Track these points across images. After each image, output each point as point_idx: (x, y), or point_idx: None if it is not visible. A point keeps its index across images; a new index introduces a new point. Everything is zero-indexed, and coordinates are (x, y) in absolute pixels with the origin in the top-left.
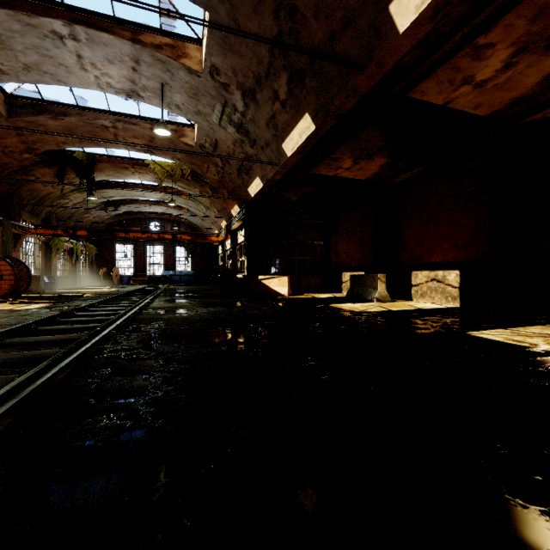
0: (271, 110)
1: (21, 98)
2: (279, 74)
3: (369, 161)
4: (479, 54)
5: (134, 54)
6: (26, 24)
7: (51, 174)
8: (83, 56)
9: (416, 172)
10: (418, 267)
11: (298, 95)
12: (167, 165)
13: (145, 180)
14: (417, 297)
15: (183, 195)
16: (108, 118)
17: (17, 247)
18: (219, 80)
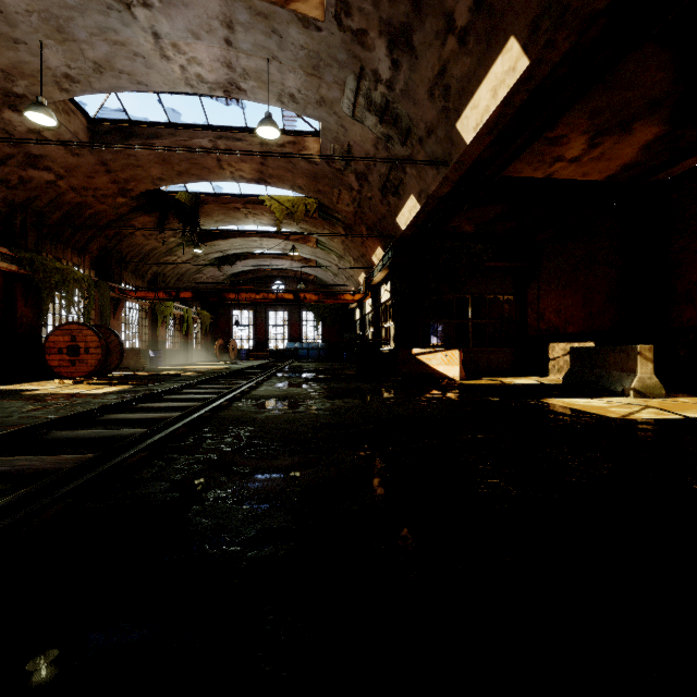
0: (438, 59)
1: (106, 122)
2: None
3: (623, 136)
4: None
5: (224, 12)
6: None
7: (152, 224)
8: (161, 33)
9: None
10: None
11: (495, 4)
12: (286, 200)
13: (261, 224)
14: None
15: (309, 242)
16: (207, 135)
17: (117, 314)
18: (350, 26)
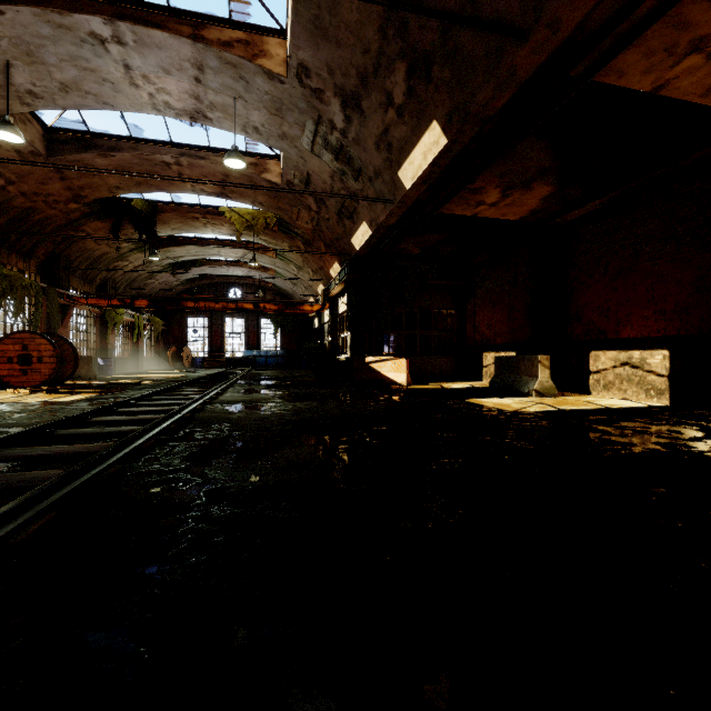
0: (382, 122)
1: (63, 131)
2: (394, 65)
3: (526, 191)
4: None
5: (196, 58)
6: (57, 26)
7: (104, 230)
8: (132, 66)
9: (596, 205)
10: (599, 345)
11: (422, 95)
12: (246, 213)
13: (220, 233)
14: (598, 390)
15: (268, 252)
16: (170, 151)
17: (65, 321)
18: (310, 85)
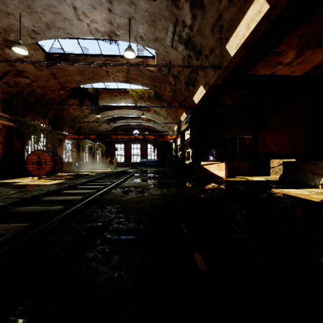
0: (217, 11)
1: (53, 54)
2: None
3: (316, 49)
4: None
5: None
6: None
7: (77, 103)
8: (77, 7)
9: None
10: None
11: None
12: (139, 91)
13: (128, 103)
14: None
15: (150, 111)
16: (101, 59)
17: (61, 145)
18: None
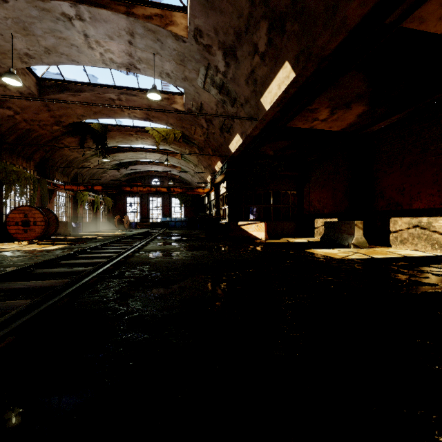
0: (250, 65)
1: (48, 80)
2: (259, 24)
3: (347, 110)
4: None
5: (129, 27)
6: (41, 9)
7: (75, 142)
8: (89, 35)
9: (395, 119)
10: (397, 214)
11: (278, 44)
12: (162, 130)
13: (146, 144)
14: (396, 244)
15: (176, 156)
16: (114, 91)
17: (52, 199)
18: (202, 42)
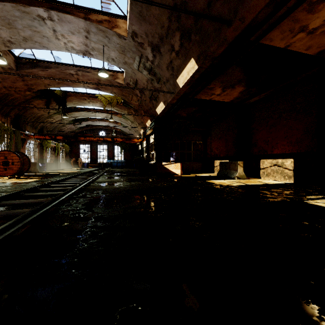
0: (169, 58)
1: (23, 58)
2: (174, 33)
3: (232, 89)
4: (313, 8)
5: (86, 27)
6: (22, 12)
7: (42, 104)
8: (57, 30)
9: (263, 95)
10: (264, 157)
11: (187, 47)
12: (108, 97)
13: (96, 106)
14: (264, 176)
15: (118, 115)
16: (73, 69)
17: (24, 146)
18: (137, 41)
